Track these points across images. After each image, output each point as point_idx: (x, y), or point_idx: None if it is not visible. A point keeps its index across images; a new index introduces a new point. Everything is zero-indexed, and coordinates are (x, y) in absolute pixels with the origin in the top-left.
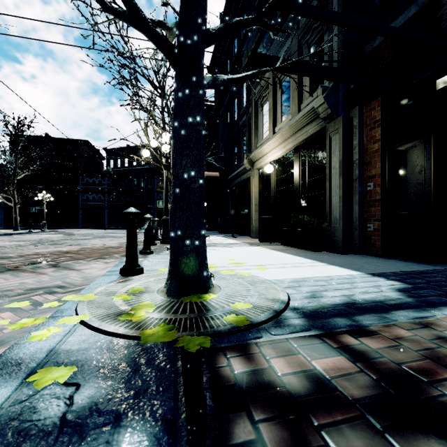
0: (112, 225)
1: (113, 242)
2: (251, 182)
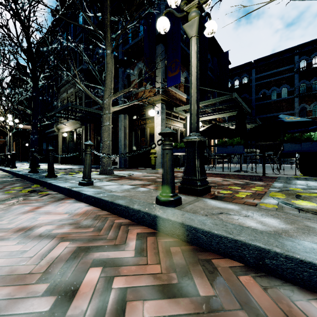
0: None
1: None
2: (58, 138)
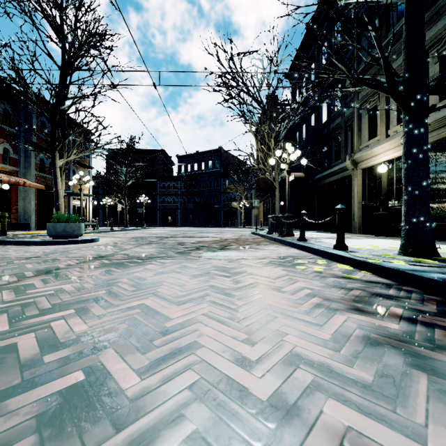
0: (184, 223)
1: (229, 236)
2: (352, 181)
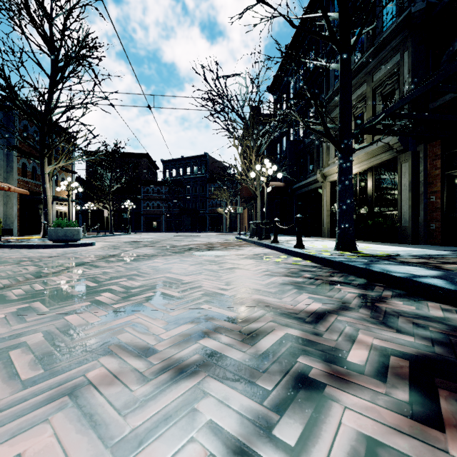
0: (169, 229)
1: (215, 240)
2: (322, 192)
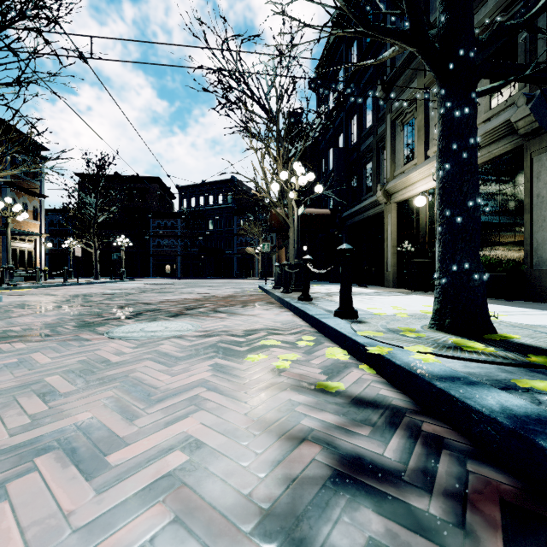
0: (186, 274)
1: (223, 291)
2: (384, 219)
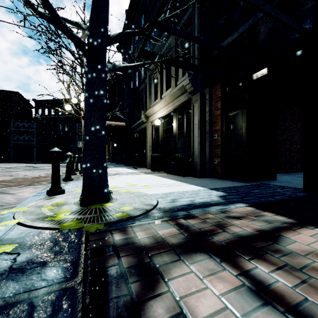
0: (40, 160)
1: (41, 173)
2: (146, 131)
